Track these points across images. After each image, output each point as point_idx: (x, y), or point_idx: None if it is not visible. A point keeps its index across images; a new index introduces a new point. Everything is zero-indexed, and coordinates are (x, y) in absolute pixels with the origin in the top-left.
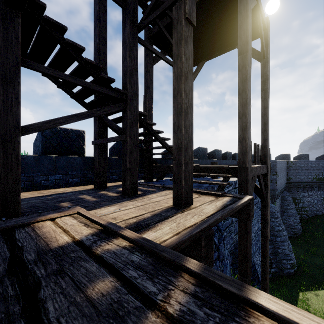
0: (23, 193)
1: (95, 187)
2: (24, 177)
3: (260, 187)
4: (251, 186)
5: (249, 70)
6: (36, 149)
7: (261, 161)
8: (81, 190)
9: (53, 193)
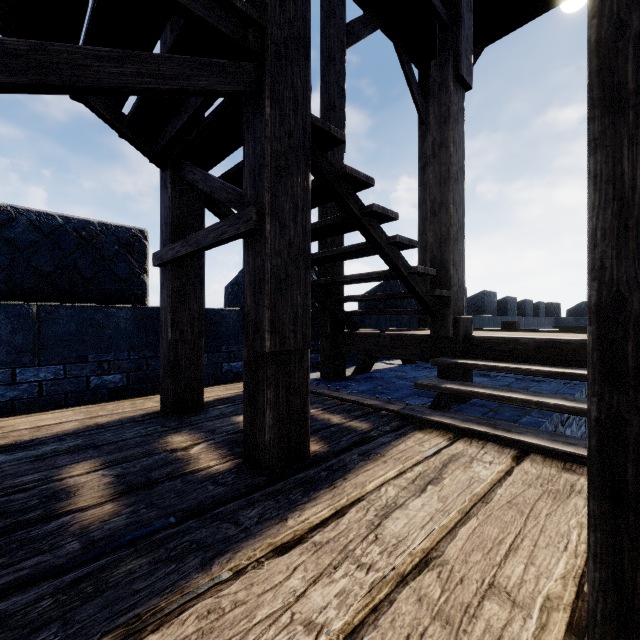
0: None
1: (163, 407)
2: None
3: None
4: None
5: None
6: None
7: None
8: (113, 420)
9: None
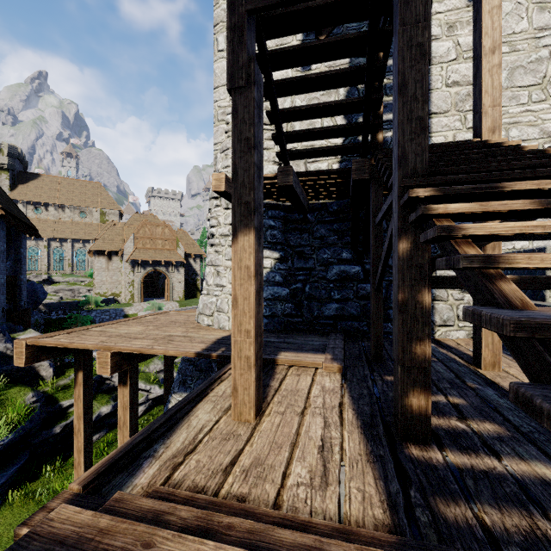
0: None
1: None
2: None
3: None
4: None
5: None
6: None
7: None
8: None
9: None
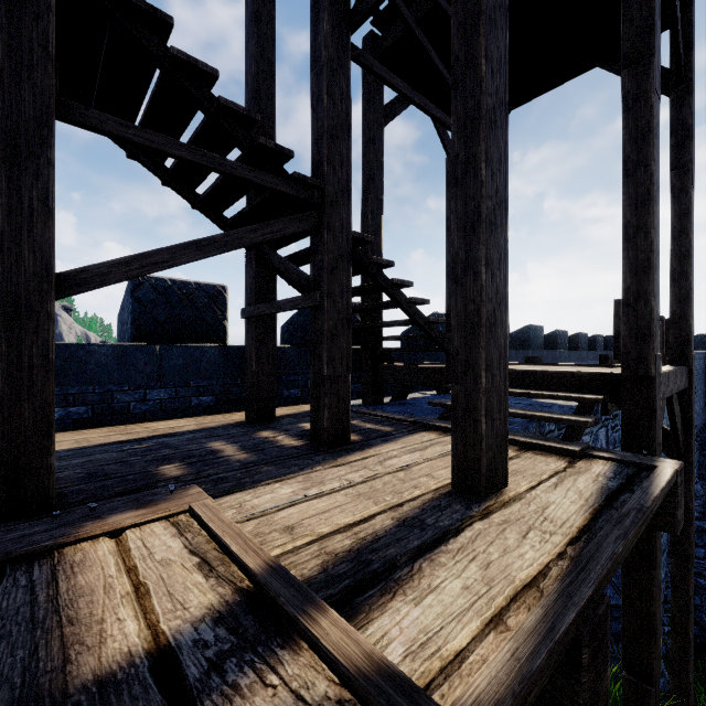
0: (89, 430)
1: (248, 418)
2: (93, 395)
3: (671, 426)
4: (660, 428)
5: (656, 105)
6: (122, 330)
7: (672, 357)
8: (217, 425)
9: (153, 434)
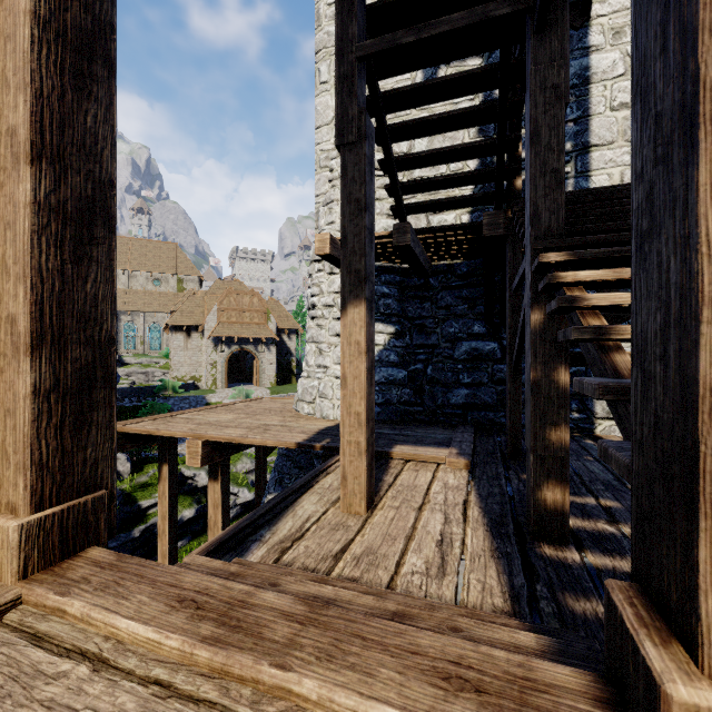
0: None
1: None
2: None
3: None
4: None
5: None
6: None
7: None
8: None
9: None
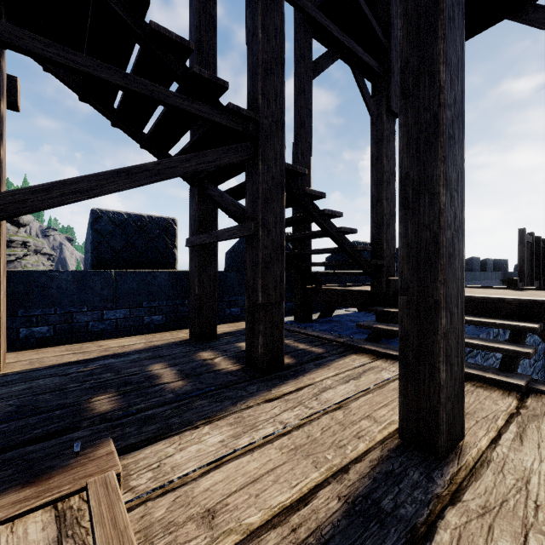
0: (48, 349)
1: (192, 336)
2: (54, 316)
3: None
4: None
5: None
6: (86, 257)
7: None
8: (163, 343)
9: (103, 354)
